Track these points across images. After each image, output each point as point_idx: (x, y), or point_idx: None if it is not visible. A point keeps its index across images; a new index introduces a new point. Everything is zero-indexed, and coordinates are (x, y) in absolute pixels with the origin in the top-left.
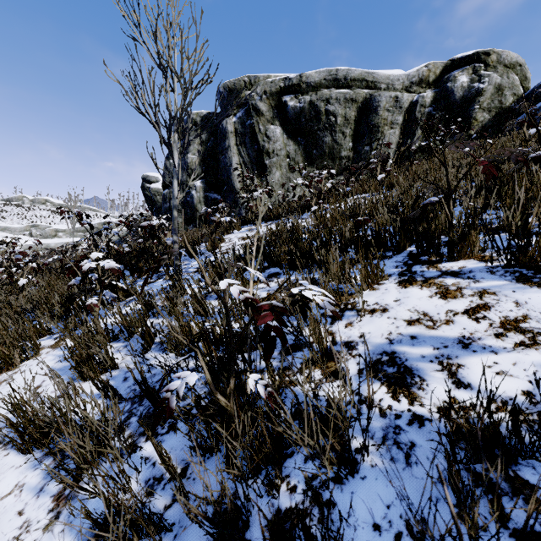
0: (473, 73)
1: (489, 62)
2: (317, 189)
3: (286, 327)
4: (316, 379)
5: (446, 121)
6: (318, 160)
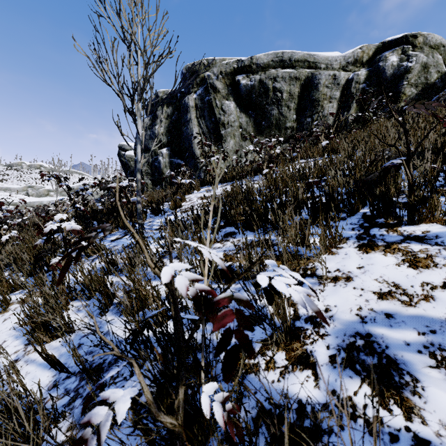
0: (402, 53)
1: (416, 44)
2: (268, 154)
3: (252, 330)
4: (281, 365)
5: (378, 95)
6: (266, 130)
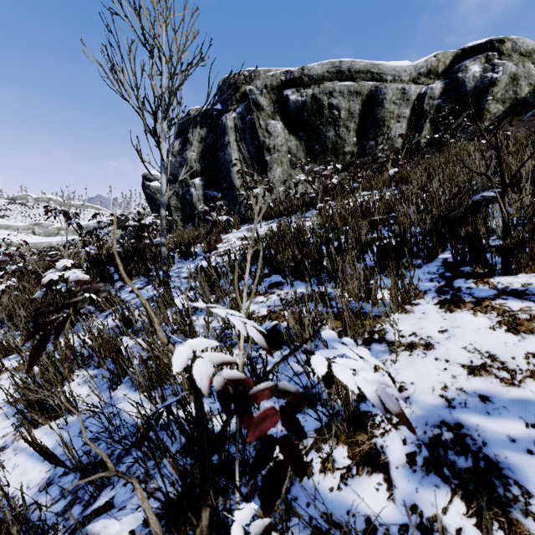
0: (486, 62)
1: (503, 51)
2: (323, 185)
3: (304, 437)
4: (341, 465)
5: (457, 113)
6: (320, 155)
